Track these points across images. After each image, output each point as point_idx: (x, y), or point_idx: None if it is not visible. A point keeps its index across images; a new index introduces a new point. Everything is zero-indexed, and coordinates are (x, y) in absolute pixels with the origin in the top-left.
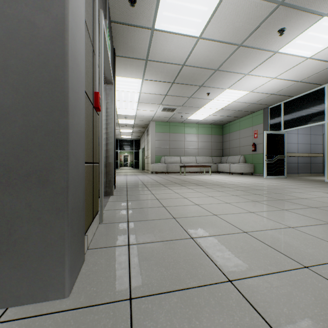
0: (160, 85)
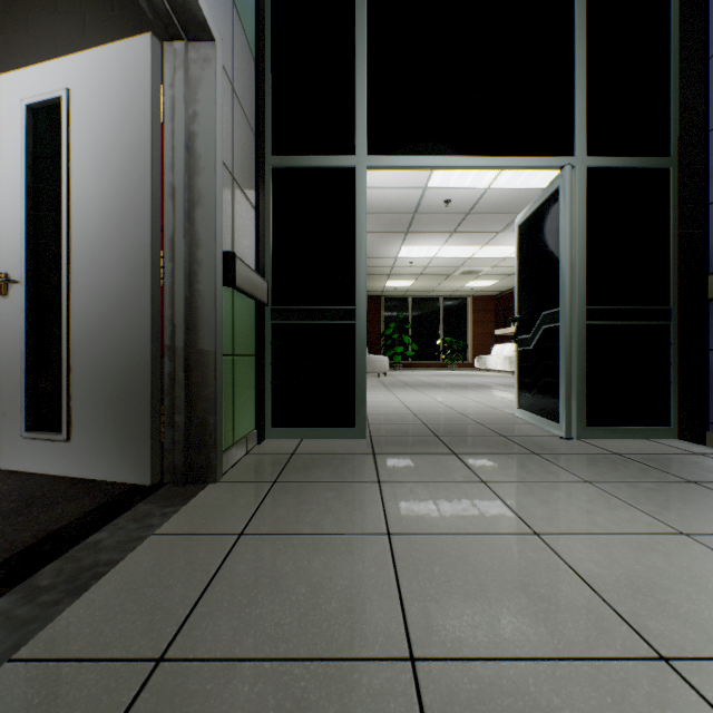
0: (417, 238)
